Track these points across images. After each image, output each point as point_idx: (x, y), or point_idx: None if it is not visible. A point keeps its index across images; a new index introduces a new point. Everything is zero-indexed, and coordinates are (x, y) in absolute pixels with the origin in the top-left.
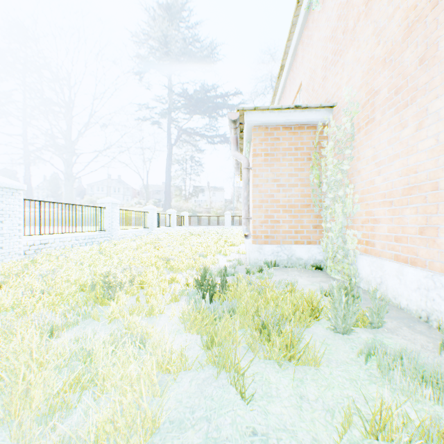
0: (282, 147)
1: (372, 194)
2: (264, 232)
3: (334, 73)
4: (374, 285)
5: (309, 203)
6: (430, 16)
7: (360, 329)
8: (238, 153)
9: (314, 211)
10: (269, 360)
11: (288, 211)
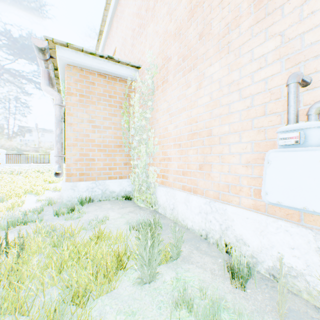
0: (98, 92)
1: (167, 138)
2: (79, 169)
3: (140, 42)
4: (169, 210)
5: (121, 144)
6: (207, 2)
7: (164, 267)
8: (51, 89)
9: (125, 151)
10: None
11: (103, 150)
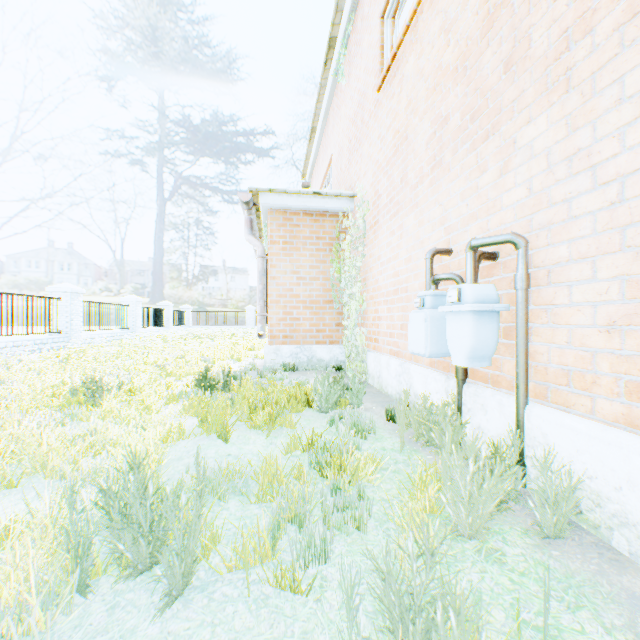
0: (303, 235)
1: (378, 293)
2: (283, 331)
3: (356, 161)
4: (376, 379)
5: (331, 299)
6: (405, 146)
7: (343, 410)
8: (253, 238)
9: (334, 308)
10: (255, 428)
11: (309, 307)
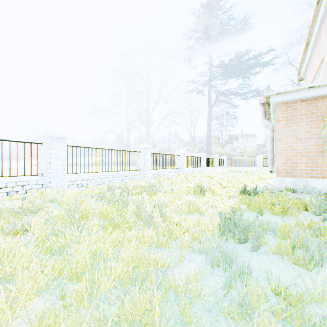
0: (299, 114)
1: None
2: (285, 169)
3: None
4: None
5: (322, 150)
6: None
7: None
8: (266, 120)
9: (325, 156)
10: (274, 213)
11: (304, 156)
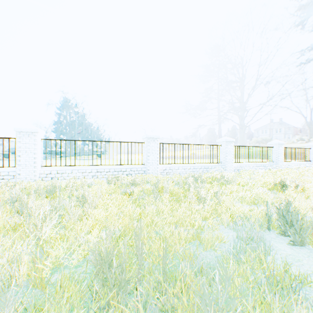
0: None
1: None
2: None
3: None
4: None
5: None
6: None
7: None
8: None
9: None
10: None
11: None
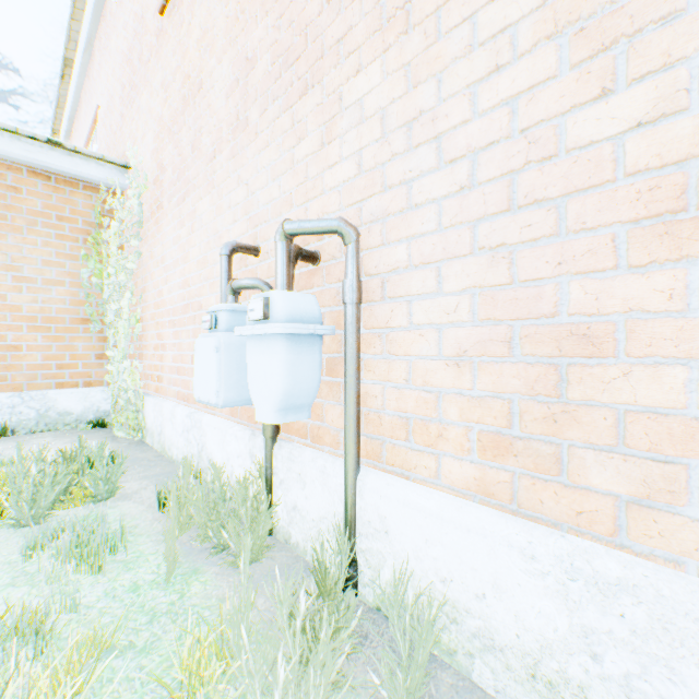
0: (29, 207)
1: (164, 309)
2: None
3: (133, 117)
4: (157, 437)
5: (89, 317)
6: (198, 98)
7: (79, 507)
8: None
9: (92, 331)
10: None
11: (42, 328)
